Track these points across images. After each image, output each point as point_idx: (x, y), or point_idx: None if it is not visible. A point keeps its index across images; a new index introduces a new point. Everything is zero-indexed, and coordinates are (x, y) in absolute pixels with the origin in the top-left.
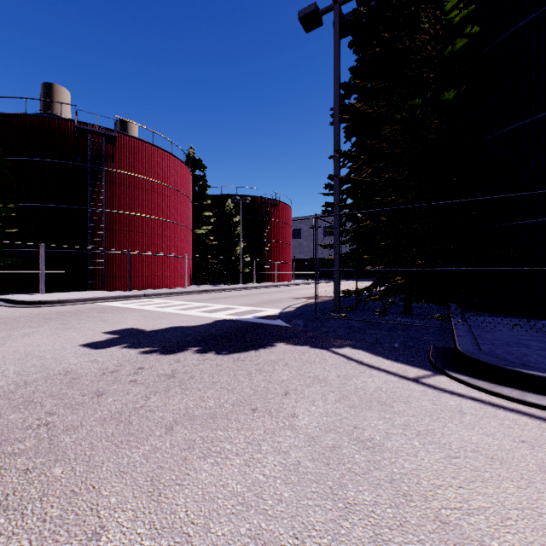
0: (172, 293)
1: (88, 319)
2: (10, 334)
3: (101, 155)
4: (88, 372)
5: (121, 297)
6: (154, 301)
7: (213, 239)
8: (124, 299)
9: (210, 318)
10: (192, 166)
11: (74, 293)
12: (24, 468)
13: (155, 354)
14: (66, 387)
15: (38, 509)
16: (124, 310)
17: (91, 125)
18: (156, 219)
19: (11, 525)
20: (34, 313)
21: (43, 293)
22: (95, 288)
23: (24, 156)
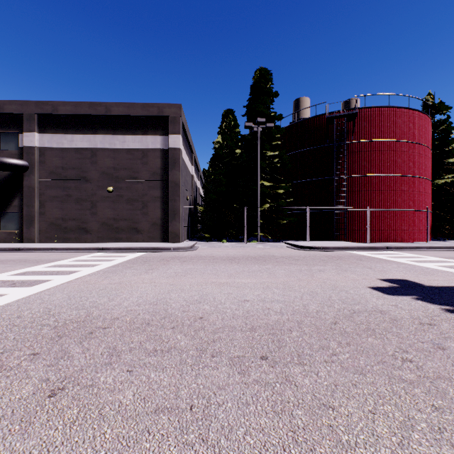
0: (416, 248)
1: (353, 264)
2: (310, 268)
3: (343, 133)
4: (401, 316)
5: (365, 248)
6: (401, 254)
7: None
8: (369, 250)
9: None
10: (431, 113)
11: (326, 242)
12: (429, 403)
13: None
14: (394, 327)
15: None
16: (378, 260)
17: (336, 112)
18: (391, 176)
19: None
20: (311, 255)
21: (308, 241)
22: (338, 239)
23: (294, 151)
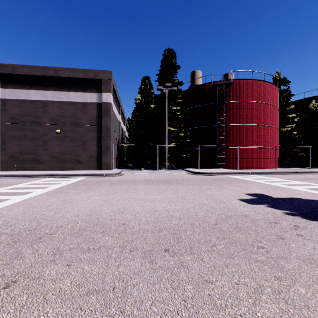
0: (269, 173)
1: (229, 184)
2: (201, 187)
3: (223, 96)
4: (258, 218)
5: (237, 173)
6: (259, 177)
7: (296, 133)
8: (239, 174)
9: None
10: (278, 84)
11: (212, 169)
12: (273, 275)
13: (298, 217)
14: (253, 225)
15: (313, 317)
16: (245, 181)
17: (218, 81)
18: (254, 125)
19: None
20: (202, 178)
21: (200, 169)
22: (220, 167)
23: (191, 106)
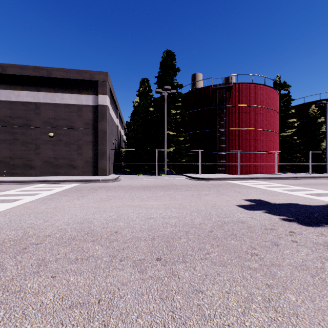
0: (269, 178)
1: (228, 190)
2: (199, 193)
3: (223, 99)
4: (254, 225)
5: (237, 178)
6: (259, 182)
7: (296, 138)
8: (239, 180)
9: (320, 201)
10: (278, 89)
11: (212, 174)
12: (265, 282)
13: (294, 223)
14: (249, 232)
15: (301, 325)
16: (244, 187)
17: (218, 85)
18: (254, 130)
19: (289, 327)
20: (201, 183)
21: (199, 174)
22: (220, 172)
23: (191, 110)
